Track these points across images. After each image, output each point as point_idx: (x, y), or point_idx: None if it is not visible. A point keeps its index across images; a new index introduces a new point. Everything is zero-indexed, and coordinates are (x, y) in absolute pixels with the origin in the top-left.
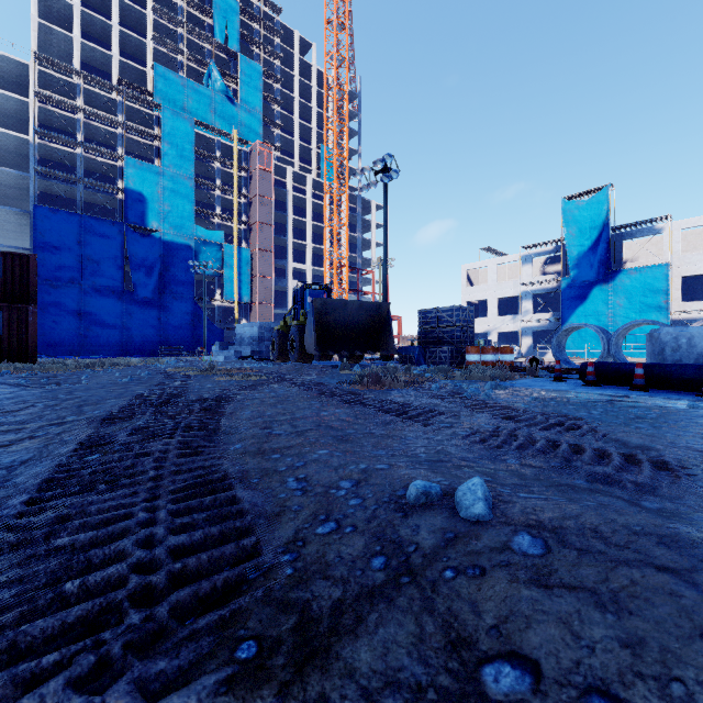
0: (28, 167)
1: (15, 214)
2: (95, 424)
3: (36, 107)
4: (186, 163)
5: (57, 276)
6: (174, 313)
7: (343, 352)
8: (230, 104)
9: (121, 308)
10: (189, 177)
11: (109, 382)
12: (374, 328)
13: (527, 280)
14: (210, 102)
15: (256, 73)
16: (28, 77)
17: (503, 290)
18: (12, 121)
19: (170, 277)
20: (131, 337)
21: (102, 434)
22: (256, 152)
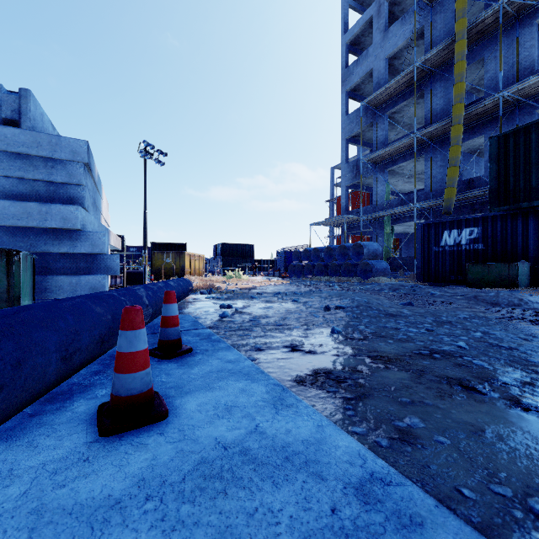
0: None
1: None
2: None
3: None
4: None
5: None
6: None
7: None
8: None
9: None
10: None
11: None
12: None
13: None
14: None
15: None
16: None
17: None
18: None
19: None
20: None
21: None
22: None
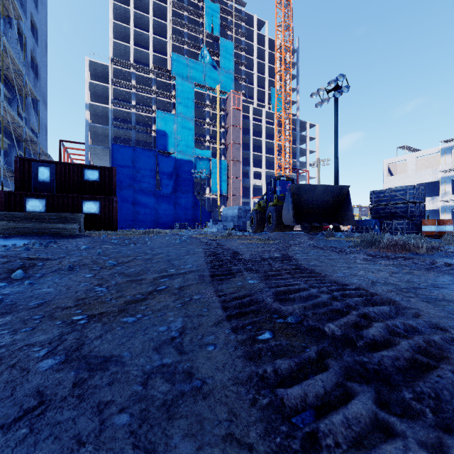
0: (108, 123)
1: (103, 150)
2: (207, 280)
3: (112, 88)
4: (189, 110)
5: (122, 183)
6: (182, 203)
7: (314, 223)
8: (214, 70)
9: (154, 200)
10: (191, 118)
11: (168, 243)
12: (334, 206)
13: (446, 168)
14: (202, 71)
15: (230, 47)
16: (108, 73)
17: (422, 177)
18: (101, 99)
19: (180, 181)
20: (159, 217)
21: (227, 294)
22: (230, 97)
